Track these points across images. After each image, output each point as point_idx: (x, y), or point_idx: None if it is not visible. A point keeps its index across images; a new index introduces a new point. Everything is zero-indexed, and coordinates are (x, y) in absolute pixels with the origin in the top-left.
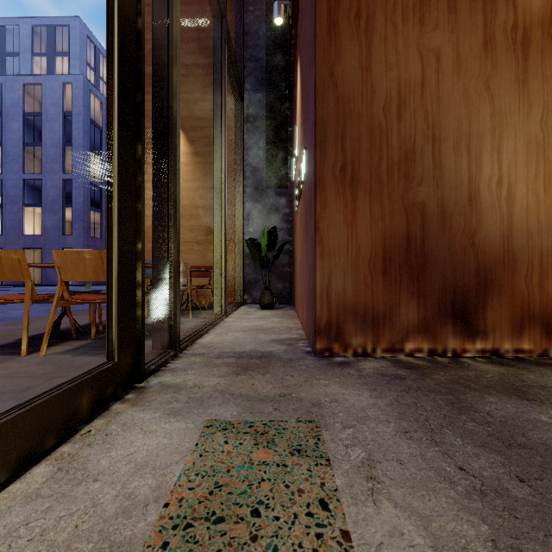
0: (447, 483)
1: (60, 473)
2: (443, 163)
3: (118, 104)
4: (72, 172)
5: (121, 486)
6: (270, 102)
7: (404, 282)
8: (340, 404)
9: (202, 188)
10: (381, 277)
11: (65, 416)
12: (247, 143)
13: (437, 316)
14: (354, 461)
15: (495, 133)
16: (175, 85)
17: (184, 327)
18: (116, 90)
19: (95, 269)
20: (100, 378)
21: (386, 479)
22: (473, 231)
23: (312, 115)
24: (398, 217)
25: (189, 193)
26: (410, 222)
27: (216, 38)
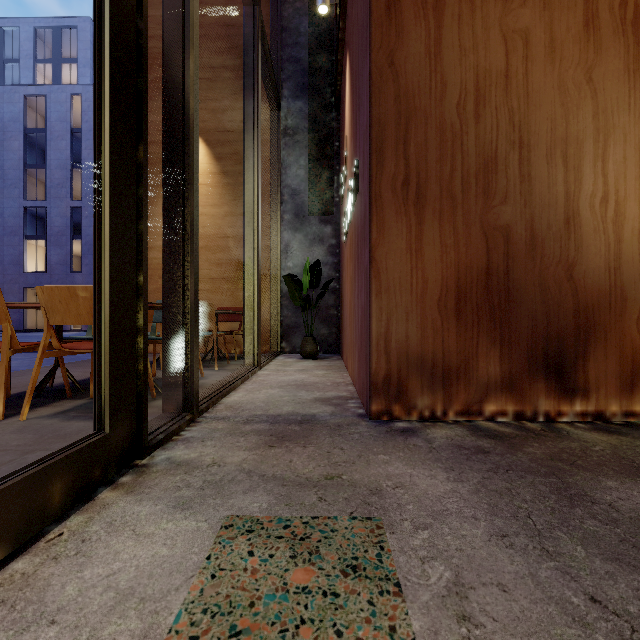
0: (579, 627)
1: (2, 608)
2: (533, 175)
3: (110, 88)
4: (82, 199)
5: (88, 633)
6: (313, 111)
7: (483, 326)
8: (407, 490)
9: (231, 214)
10: (454, 320)
11: (25, 514)
12: (286, 161)
13: (525, 370)
14: (436, 585)
15: (599, 137)
16: (192, 76)
17: (207, 382)
18: (106, 69)
19: (91, 310)
20: (81, 456)
21: (487, 621)
22: (571, 262)
23: (366, 115)
24: (476, 244)
25: (216, 220)
26: (491, 251)
27: (247, 30)
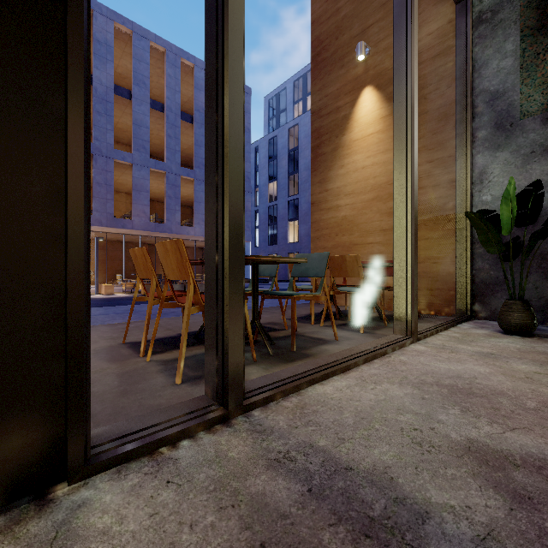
0: None
1: None
2: None
3: None
4: None
5: None
6: None
7: None
8: None
9: None
10: None
11: None
12: (479, 58)
13: None
14: None
15: None
16: None
17: (330, 349)
18: None
19: (178, 265)
20: None
21: None
22: None
23: None
24: None
25: (387, 167)
26: None
27: None
